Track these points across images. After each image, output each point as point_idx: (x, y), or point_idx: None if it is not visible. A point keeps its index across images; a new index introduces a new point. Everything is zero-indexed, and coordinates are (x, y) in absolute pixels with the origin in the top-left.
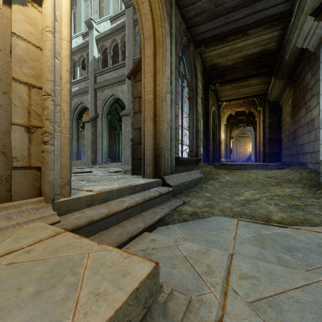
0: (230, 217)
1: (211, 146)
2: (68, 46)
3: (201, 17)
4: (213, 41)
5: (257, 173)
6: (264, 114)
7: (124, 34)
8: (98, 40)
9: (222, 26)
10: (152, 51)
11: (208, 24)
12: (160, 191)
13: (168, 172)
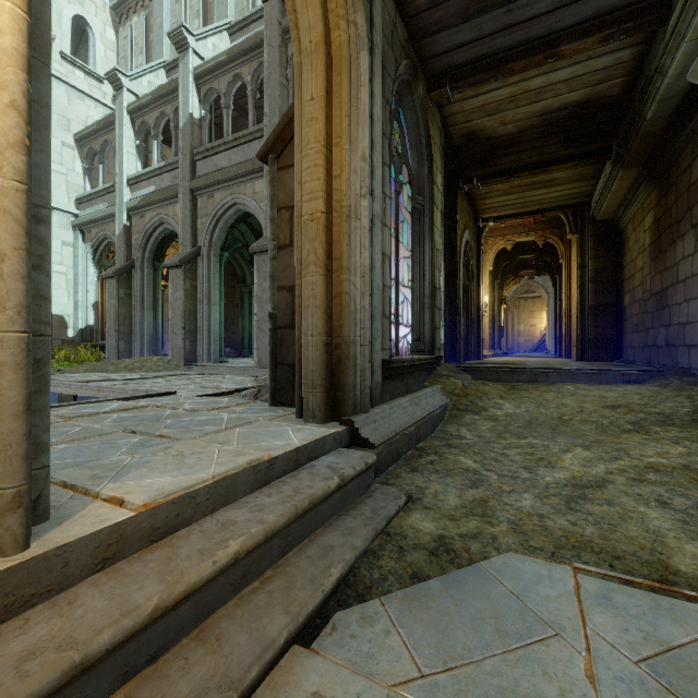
0: (547, 558)
1: (462, 323)
2: (15, 20)
3: (446, 9)
4: (473, 72)
5: (581, 395)
6: (582, 251)
7: (260, 64)
8: (200, 77)
9: (495, 35)
10: (322, 84)
11: (461, 30)
12: (343, 471)
13: (365, 404)
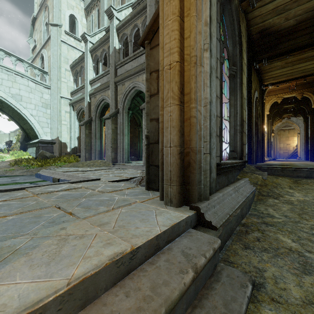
0: None
1: (254, 142)
2: None
3: None
4: None
5: None
6: None
7: (145, 16)
8: (118, 29)
9: None
10: None
11: None
12: (196, 261)
13: (207, 194)
